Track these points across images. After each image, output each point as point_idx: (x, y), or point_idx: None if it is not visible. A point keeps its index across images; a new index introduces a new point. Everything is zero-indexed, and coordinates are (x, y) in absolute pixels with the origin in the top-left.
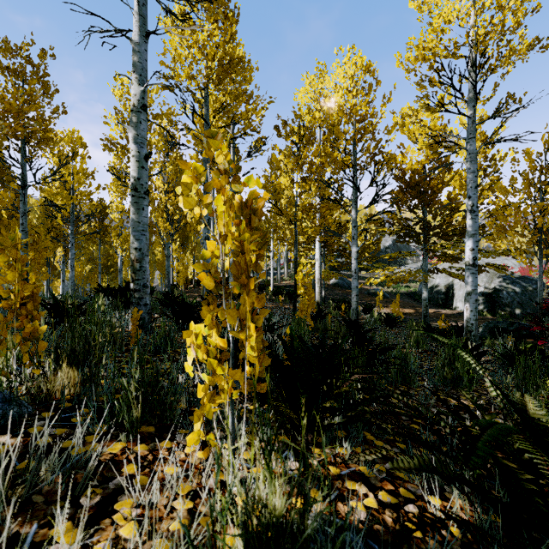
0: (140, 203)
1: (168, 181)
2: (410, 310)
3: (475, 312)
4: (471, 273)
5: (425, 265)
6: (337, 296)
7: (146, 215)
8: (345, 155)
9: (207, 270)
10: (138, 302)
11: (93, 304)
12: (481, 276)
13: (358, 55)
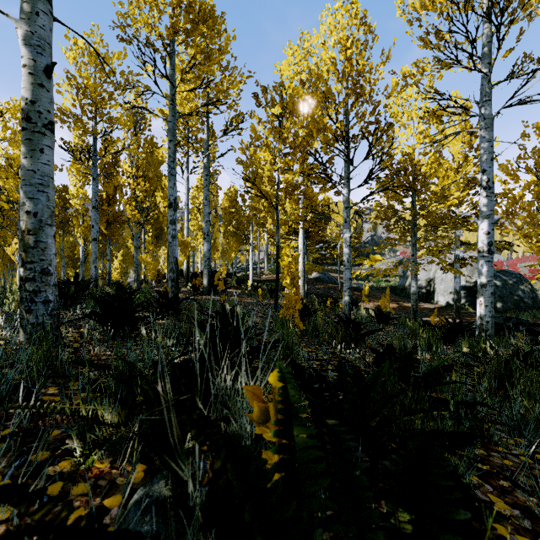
0: (35, 141)
1: (137, 165)
2: (393, 305)
3: (491, 308)
4: (486, 261)
5: (414, 257)
6: (319, 290)
7: (47, 162)
8: (336, 122)
9: (172, 260)
10: (32, 298)
11: (5, 300)
12: (462, 270)
13: (352, 2)
